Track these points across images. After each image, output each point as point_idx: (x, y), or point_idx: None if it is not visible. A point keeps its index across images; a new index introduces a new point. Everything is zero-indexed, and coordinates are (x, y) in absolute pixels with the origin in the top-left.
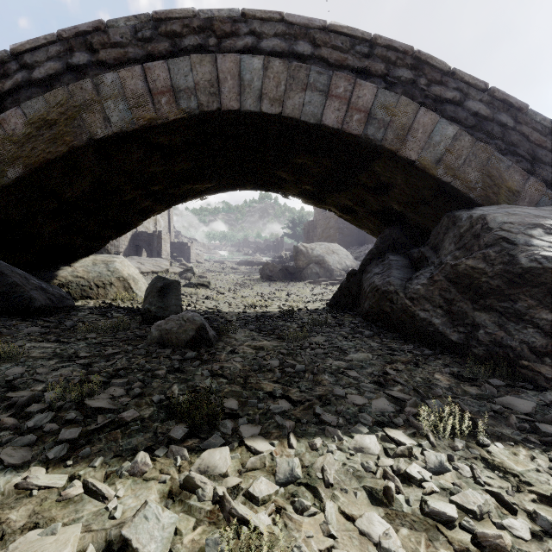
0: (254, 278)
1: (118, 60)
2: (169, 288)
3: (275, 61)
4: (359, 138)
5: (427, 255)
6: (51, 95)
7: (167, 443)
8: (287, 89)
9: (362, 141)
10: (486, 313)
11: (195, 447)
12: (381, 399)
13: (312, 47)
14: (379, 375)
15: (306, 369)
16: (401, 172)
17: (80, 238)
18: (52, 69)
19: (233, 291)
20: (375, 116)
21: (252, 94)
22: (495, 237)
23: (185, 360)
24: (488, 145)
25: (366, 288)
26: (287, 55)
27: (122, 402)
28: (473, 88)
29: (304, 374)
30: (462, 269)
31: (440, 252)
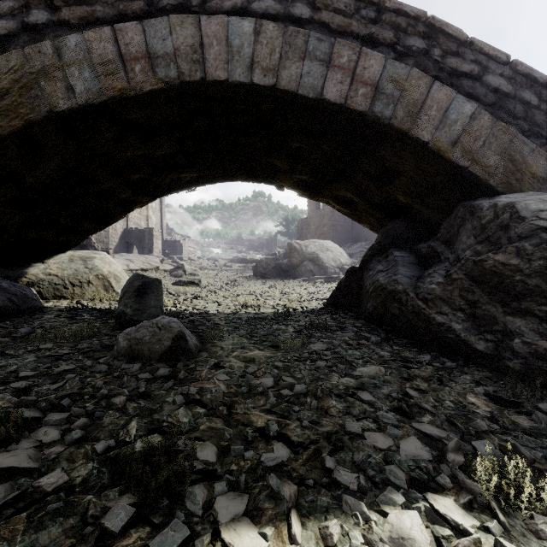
0: (247, 275)
1: (84, 20)
2: (149, 287)
3: (268, 25)
4: (364, 115)
5: (439, 250)
6: (2, 59)
7: (97, 540)
8: (282, 57)
9: (368, 119)
10: (522, 318)
11: (141, 546)
12: (411, 440)
13: (311, 9)
14: (398, 398)
15: (307, 390)
16: (411, 157)
17: (53, 232)
18: (4, 29)
19: (224, 290)
20: (383, 91)
21: (241, 62)
22: (531, 227)
23: (155, 378)
24: (510, 125)
25: (369, 287)
26: (282, 19)
27: (50, 454)
28: (493, 61)
29: (305, 399)
30: (490, 266)
31: (455, 246)
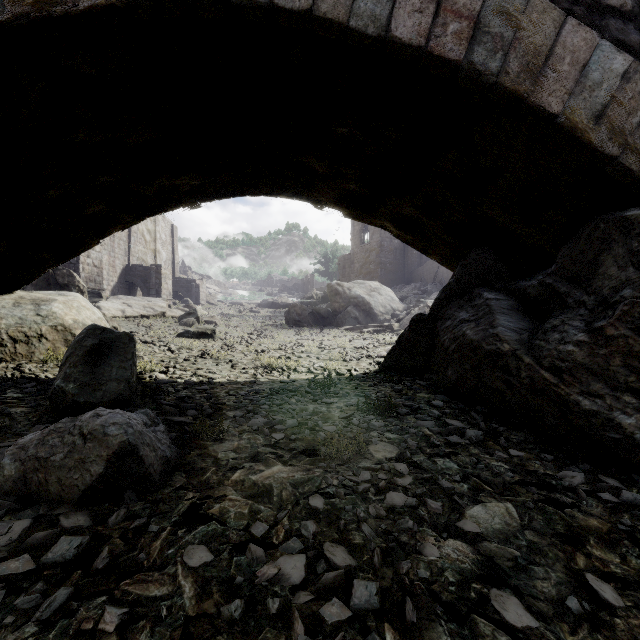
0: (278, 323)
1: None
2: (112, 347)
3: None
4: (457, 68)
5: (562, 290)
6: None
7: None
8: None
9: (462, 75)
10: None
11: None
12: None
13: None
14: (585, 614)
15: (380, 592)
16: (524, 143)
17: None
18: None
19: (246, 343)
20: (487, 29)
21: None
22: None
23: (40, 570)
24: None
25: (449, 344)
26: None
27: None
28: None
29: None
30: None
31: (595, 283)
